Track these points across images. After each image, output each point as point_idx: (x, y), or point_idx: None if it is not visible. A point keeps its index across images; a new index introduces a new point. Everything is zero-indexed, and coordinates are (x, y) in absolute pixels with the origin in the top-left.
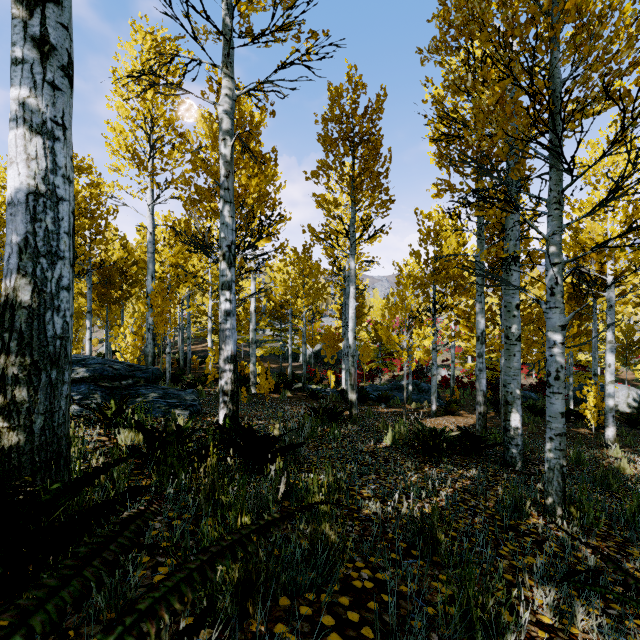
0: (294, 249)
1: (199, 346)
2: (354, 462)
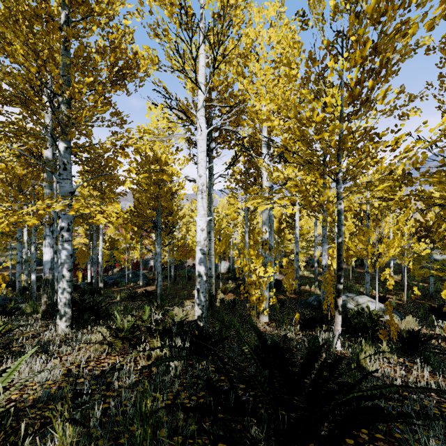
0: None
1: None
2: None
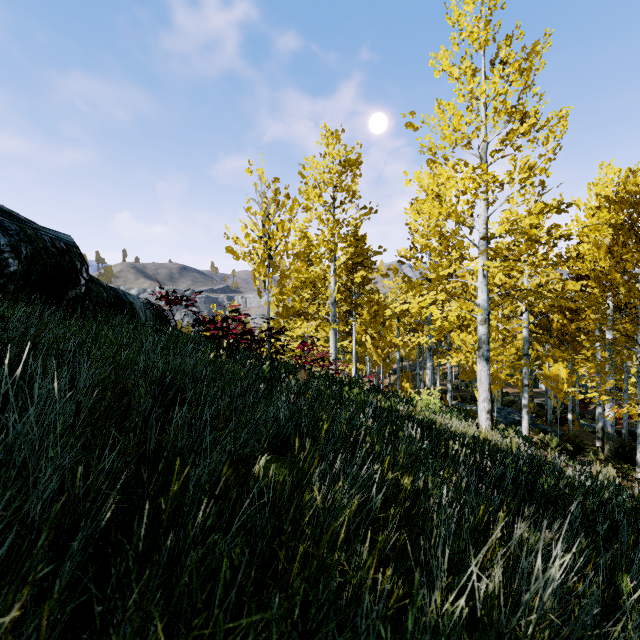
0: None
1: (445, 367)
2: None
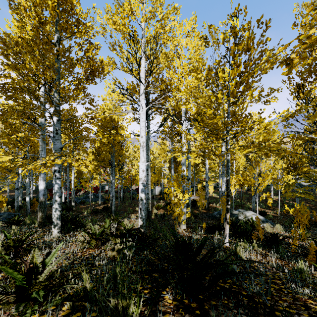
0: None
1: None
2: None
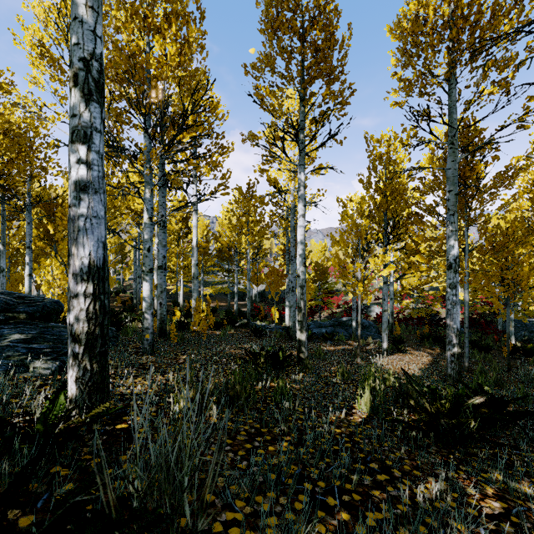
0: (238, 187)
1: None
2: (344, 533)
